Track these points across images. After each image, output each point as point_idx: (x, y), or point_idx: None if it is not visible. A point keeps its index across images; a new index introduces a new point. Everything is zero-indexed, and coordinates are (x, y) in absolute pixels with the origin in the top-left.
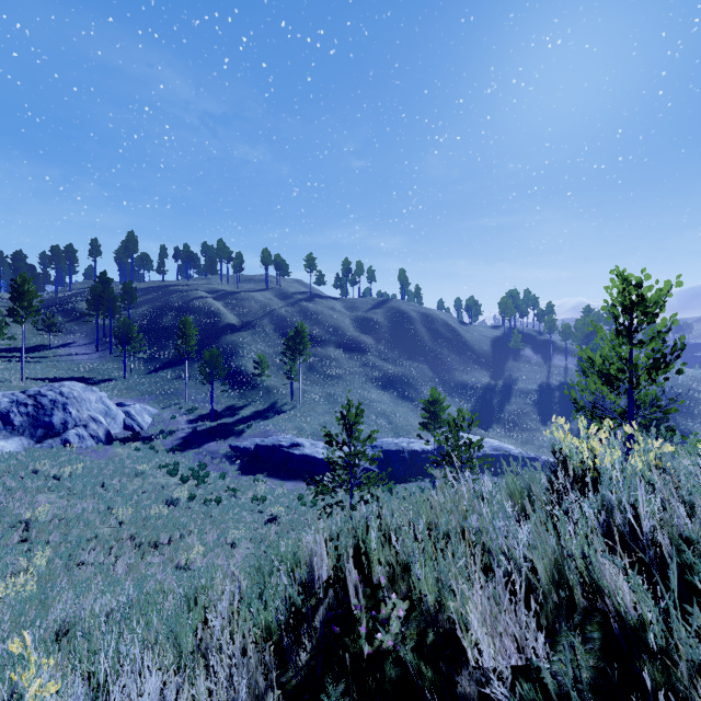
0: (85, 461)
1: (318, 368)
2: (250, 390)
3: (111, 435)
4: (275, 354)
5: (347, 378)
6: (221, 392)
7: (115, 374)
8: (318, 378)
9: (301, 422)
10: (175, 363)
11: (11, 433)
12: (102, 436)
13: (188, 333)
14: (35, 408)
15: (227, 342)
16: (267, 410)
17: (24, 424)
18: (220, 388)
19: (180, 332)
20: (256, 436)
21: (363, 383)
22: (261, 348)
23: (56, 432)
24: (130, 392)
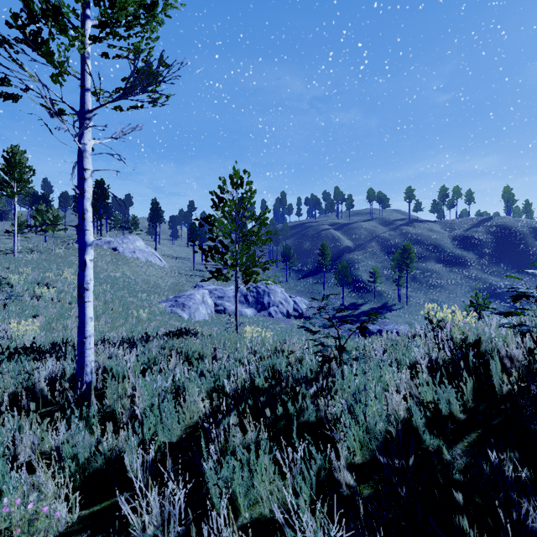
0: (281, 324)
1: (420, 279)
2: (366, 293)
3: (289, 313)
4: (382, 267)
5: (449, 288)
6: (345, 293)
7: (281, 279)
8: (420, 287)
9: (410, 318)
10: (313, 273)
11: (248, 305)
12: (285, 313)
13: (326, 253)
14: (256, 293)
15: (346, 259)
16: (380, 308)
17: (253, 302)
18: (344, 290)
19: (320, 252)
20: (376, 324)
21: (465, 293)
22: (371, 263)
23: (265, 307)
24: (291, 290)
